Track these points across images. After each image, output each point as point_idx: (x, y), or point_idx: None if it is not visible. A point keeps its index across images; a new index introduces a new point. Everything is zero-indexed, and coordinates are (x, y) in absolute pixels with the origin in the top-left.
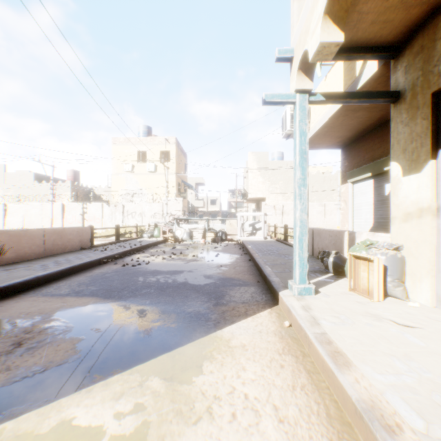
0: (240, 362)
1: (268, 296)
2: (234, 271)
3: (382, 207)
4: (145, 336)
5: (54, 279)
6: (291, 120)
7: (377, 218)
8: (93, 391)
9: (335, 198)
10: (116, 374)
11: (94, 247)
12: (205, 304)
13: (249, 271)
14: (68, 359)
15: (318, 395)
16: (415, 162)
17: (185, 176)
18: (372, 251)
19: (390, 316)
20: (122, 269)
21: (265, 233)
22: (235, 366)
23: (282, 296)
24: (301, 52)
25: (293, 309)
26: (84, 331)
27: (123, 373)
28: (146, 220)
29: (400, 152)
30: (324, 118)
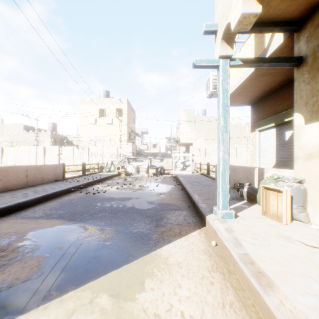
0: (177, 279)
1: (197, 219)
2: (170, 198)
3: (282, 149)
4: (98, 254)
5: (32, 204)
6: (213, 84)
7: (279, 157)
8: (49, 308)
9: (244, 143)
10: (71, 291)
11: (66, 179)
12: (148, 225)
13: (181, 198)
14: (32, 276)
15: (245, 313)
16: (315, 113)
17: (134, 127)
18: (280, 183)
19: (298, 238)
20: (85, 196)
21: (193, 168)
22: (172, 283)
23: (208, 220)
24: (224, 24)
25: (218, 231)
26: (49, 250)
27: (77, 290)
28: (105, 159)
29: (302, 105)
30: (238, 82)
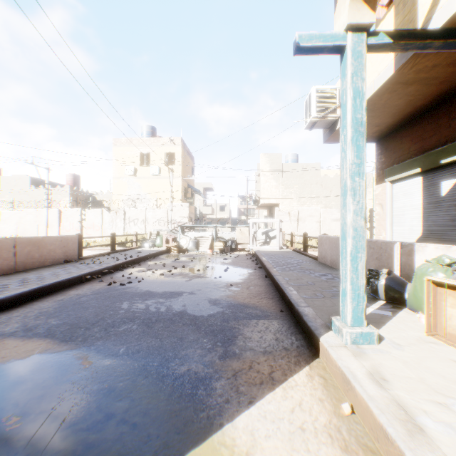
0: None
1: (300, 338)
2: (248, 292)
3: (435, 210)
4: (92, 441)
5: (9, 306)
6: (317, 105)
7: (429, 224)
8: None
9: None
10: None
11: (83, 259)
12: (208, 354)
13: (267, 294)
14: None
15: None
16: None
17: (192, 180)
18: None
19: None
20: (107, 289)
21: (281, 242)
22: None
23: (326, 347)
24: None
25: (355, 381)
26: None
27: None
28: (149, 227)
29: None
30: None
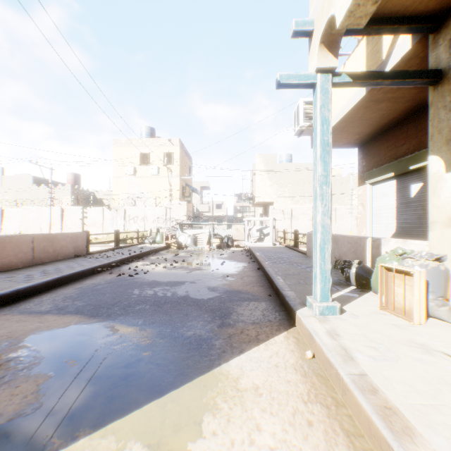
0: (253, 416)
1: (282, 314)
2: (242, 282)
3: (406, 210)
4: (130, 372)
5: (37, 292)
6: (304, 115)
7: (401, 222)
8: None
9: (346, 202)
10: (83, 437)
11: (90, 254)
12: (208, 325)
13: (258, 282)
14: (24, 409)
15: None
16: None
17: (190, 179)
18: (407, 262)
19: (441, 347)
20: (118, 279)
21: (274, 239)
22: (246, 422)
23: (300, 317)
24: (324, 20)
25: (316, 336)
26: (55, 364)
27: (93, 435)
28: (148, 225)
29: (442, 143)
30: (342, 112)
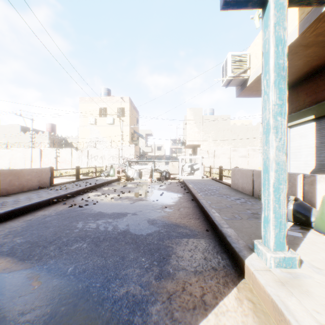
0: None
1: (225, 257)
2: (179, 213)
3: None
4: None
5: None
6: (232, 67)
7: (321, 160)
8: None
9: (256, 145)
10: None
11: (53, 186)
12: (145, 274)
13: (194, 214)
14: None
15: None
16: None
17: (137, 127)
18: None
19: None
20: (68, 210)
21: (202, 173)
22: None
23: (253, 270)
24: None
25: (289, 314)
26: None
27: None
28: (106, 162)
29: None
30: None
